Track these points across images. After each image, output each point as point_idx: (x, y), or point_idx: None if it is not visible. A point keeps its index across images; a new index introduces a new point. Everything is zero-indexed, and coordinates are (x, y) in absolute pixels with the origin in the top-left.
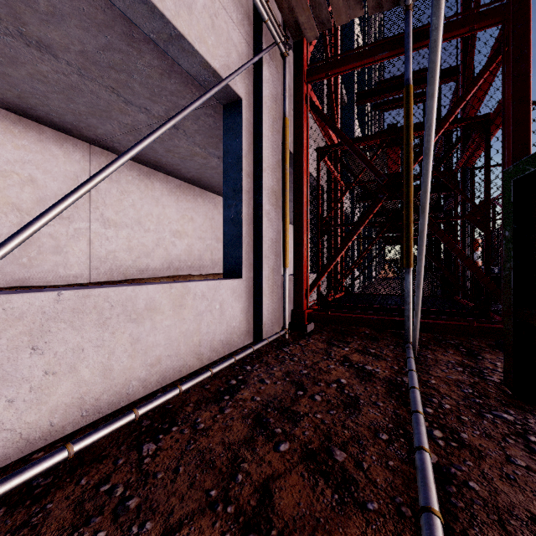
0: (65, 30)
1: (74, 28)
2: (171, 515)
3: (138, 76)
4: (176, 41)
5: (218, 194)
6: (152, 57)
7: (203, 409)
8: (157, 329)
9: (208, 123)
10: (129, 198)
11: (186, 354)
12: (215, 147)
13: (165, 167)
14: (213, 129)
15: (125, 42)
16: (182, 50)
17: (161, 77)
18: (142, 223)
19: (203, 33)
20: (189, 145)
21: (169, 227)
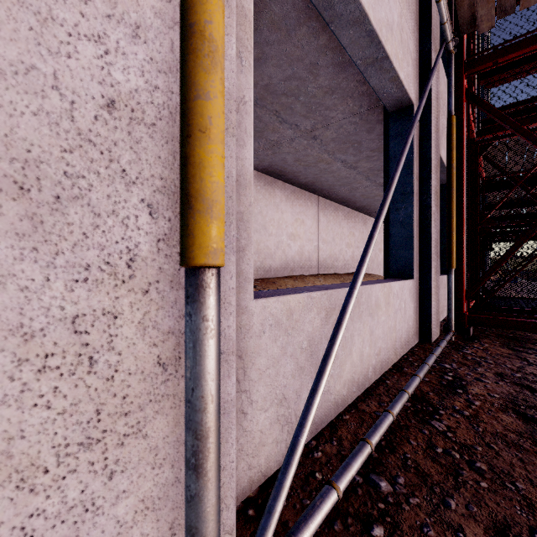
0: (262, 70)
1: (270, 67)
2: (532, 481)
3: (304, 98)
4: (378, 62)
5: (323, 197)
6: (324, 79)
7: (449, 398)
8: (379, 323)
9: (347, 130)
10: (258, 206)
11: (390, 348)
12: (343, 152)
13: (286, 176)
14: (351, 135)
15: (307, 70)
16: (378, 70)
17: (324, 95)
18: (267, 228)
19: (396, 50)
20: (319, 153)
21: (286, 230)
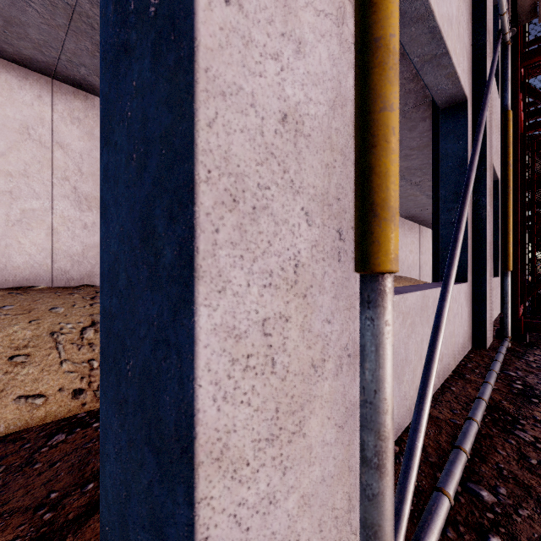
0: None
1: None
2: None
3: None
4: (436, 59)
5: None
6: None
7: (525, 408)
8: None
9: None
10: None
11: (450, 354)
12: None
13: None
14: None
15: None
16: (436, 66)
17: None
18: None
19: (455, 45)
20: None
21: None
